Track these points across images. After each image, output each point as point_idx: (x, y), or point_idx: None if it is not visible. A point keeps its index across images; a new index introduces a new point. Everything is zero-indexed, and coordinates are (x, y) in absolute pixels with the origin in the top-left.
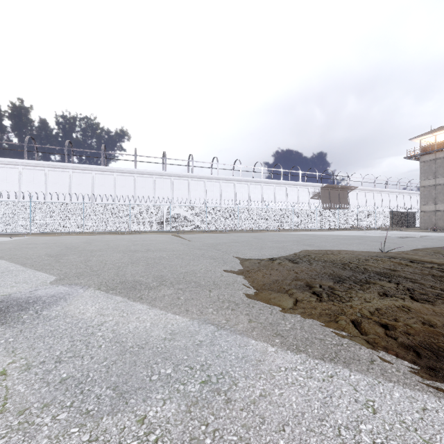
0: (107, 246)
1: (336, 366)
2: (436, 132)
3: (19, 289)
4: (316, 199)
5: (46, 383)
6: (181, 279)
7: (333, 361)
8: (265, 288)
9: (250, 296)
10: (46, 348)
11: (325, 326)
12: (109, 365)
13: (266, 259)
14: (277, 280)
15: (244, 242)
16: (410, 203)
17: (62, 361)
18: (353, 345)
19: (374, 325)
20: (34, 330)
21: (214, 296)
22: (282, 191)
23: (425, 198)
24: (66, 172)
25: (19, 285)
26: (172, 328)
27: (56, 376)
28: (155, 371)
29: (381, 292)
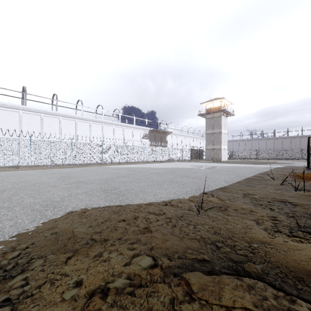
0: None
1: None
2: (213, 101)
3: None
4: (146, 139)
5: None
6: None
7: None
8: None
9: None
10: None
11: None
12: None
13: None
14: None
15: (17, 190)
16: (200, 144)
17: None
18: None
19: None
20: None
21: None
22: (120, 131)
23: (208, 141)
24: None
25: None
26: None
27: None
28: None
29: None
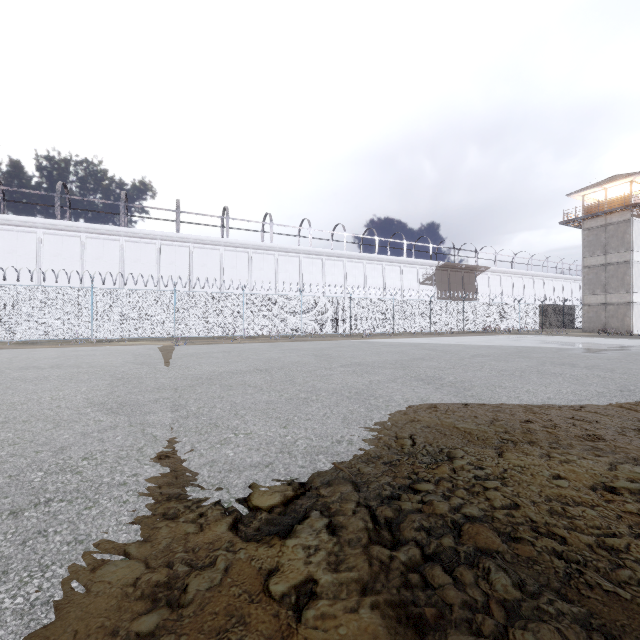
0: None
1: None
2: (608, 184)
3: None
4: (429, 285)
5: None
6: None
7: None
8: None
9: None
10: None
11: None
12: None
13: (264, 510)
14: None
15: (282, 370)
16: (562, 293)
17: None
18: None
19: None
20: None
21: None
22: (377, 271)
23: (590, 285)
24: None
25: None
26: None
27: None
28: None
29: None
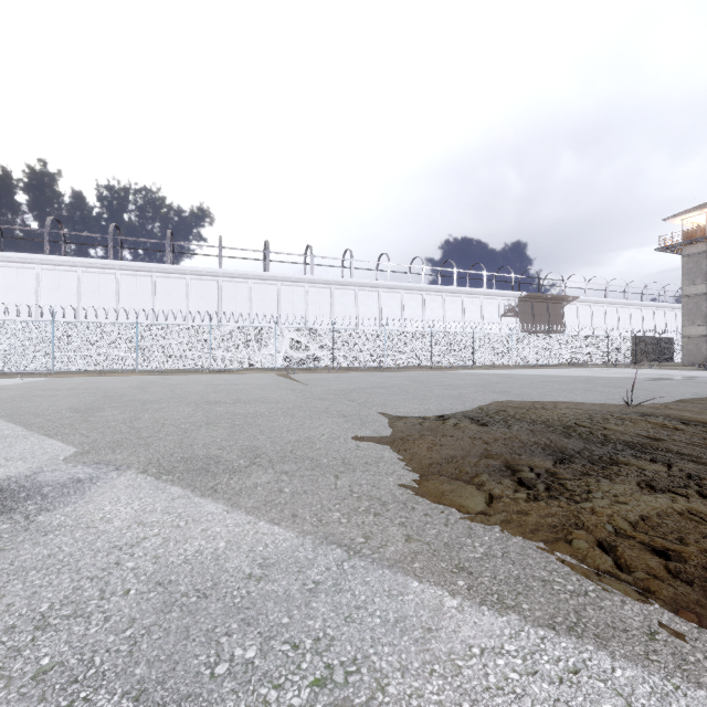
0: (172, 394)
1: (581, 645)
2: None
3: (8, 472)
4: (511, 317)
5: (6, 682)
6: (287, 453)
7: (574, 631)
8: (433, 471)
9: (406, 487)
10: (26, 596)
11: (549, 551)
12: (136, 638)
13: (432, 418)
14: (454, 457)
15: (395, 387)
16: (664, 323)
17: (49, 627)
18: (608, 595)
19: (642, 550)
20: (13, 555)
21: (344, 487)
22: (456, 303)
23: (690, 315)
24: (111, 274)
25: (11, 464)
26: (264, 553)
27: (29, 662)
28: (223, 653)
29: (642, 482)
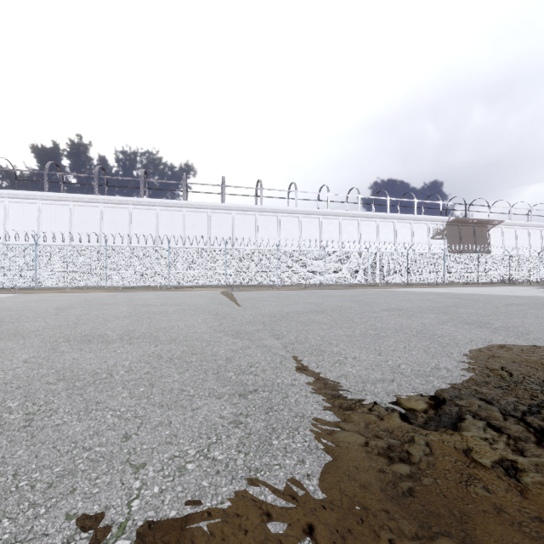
0: (72, 320)
1: None
2: None
3: None
4: (440, 239)
5: None
6: None
7: None
8: None
9: None
10: None
11: None
12: None
13: (420, 411)
14: None
15: (335, 312)
16: None
17: None
18: None
19: None
20: None
21: None
22: (389, 228)
23: None
24: (96, 207)
25: None
26: None
27: None
28: None
29: None
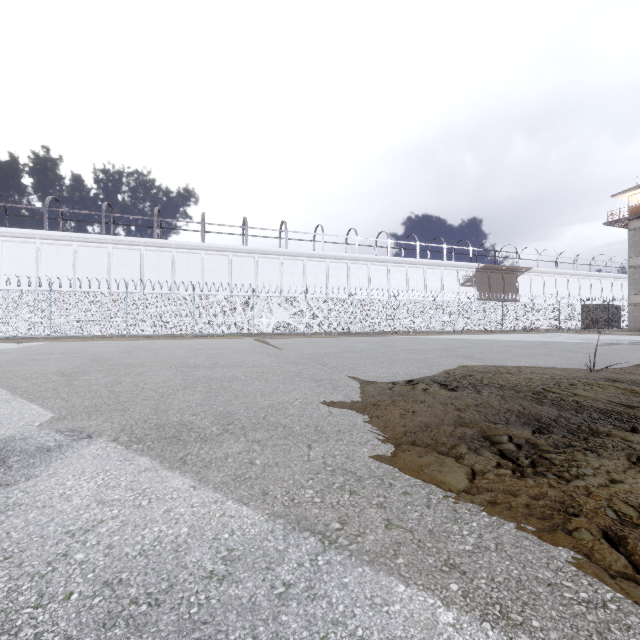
0: (155, 358)
1: None
2: None
3: None
4: (469, 286)
5: None
6: (260, 420)
7: None
8: (408, 441)
9: (382, 460)
10: None
11: (548, 542)
12: None
13: (401, 382)
14: (428, 425)
15: (364, 352)
16: (611, 292)
17: None
18: (632, 608)
19: None
20: None
21: (317, 459)
22: (418, 274)
23: (636, 285)
24: (104, 248)
25: None
26: (230, 542)
27: None
28: None
29: (631, 456)
